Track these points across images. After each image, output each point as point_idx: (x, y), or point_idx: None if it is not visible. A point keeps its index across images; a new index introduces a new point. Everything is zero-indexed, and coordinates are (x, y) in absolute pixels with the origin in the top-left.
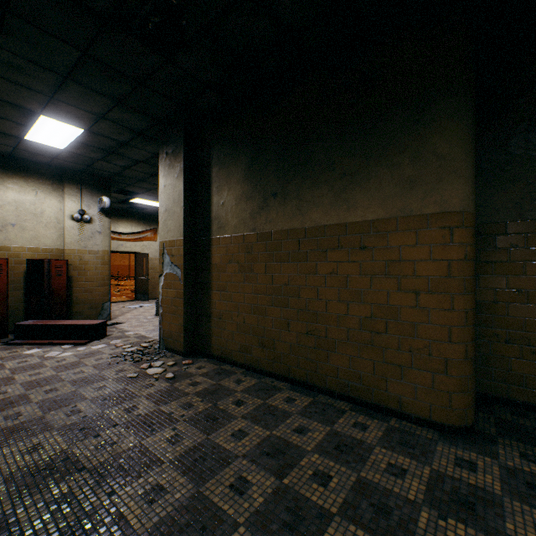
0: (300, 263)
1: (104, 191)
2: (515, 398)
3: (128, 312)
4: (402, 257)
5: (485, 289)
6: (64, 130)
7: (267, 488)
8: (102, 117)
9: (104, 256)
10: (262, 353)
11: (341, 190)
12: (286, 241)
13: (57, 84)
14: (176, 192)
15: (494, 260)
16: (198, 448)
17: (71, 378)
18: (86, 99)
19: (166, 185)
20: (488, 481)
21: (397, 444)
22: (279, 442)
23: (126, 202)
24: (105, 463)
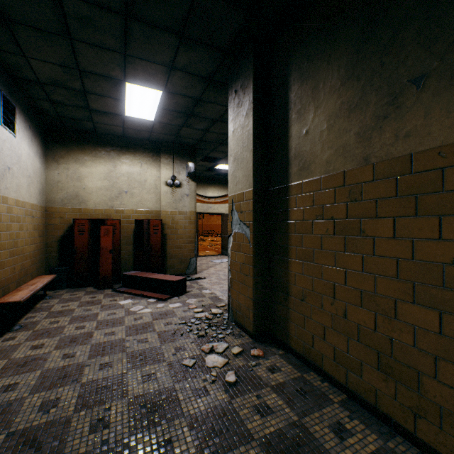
0: None
1: (190, 158)
2: None
3: (212, 267)
4: None
5: None
6: (147, 96)
7: None
8: (171, 68)
9: (190, 216)
10: (385, 383)
11: None
12: None
13: (122, 31)
14: (244, 133)
15: None
16: None
17: (131, 349)
18: (151, 44)
19: (234, 129)
20: None
21: None
22: None
23: (214, 170)
24: None
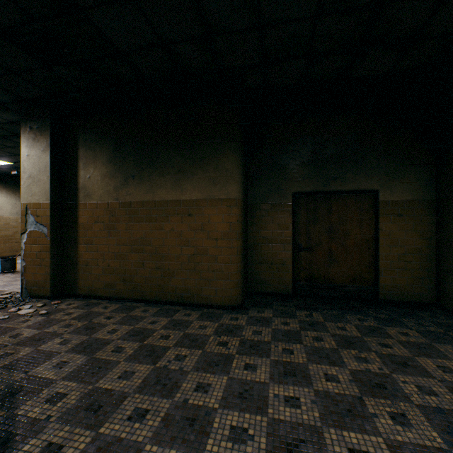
0: (152, 223)
1: None
2: (263, 290)
3: None
4: (210, 221)
5: (251, 237)
6: None
7: (135, 347)
8: None
9: None
10: (124, 286)
11: (178, 180)
12: (142, 209)
13: None
14: (42, 162)
15: (255, 222)
16: (85, 342)
17: None
18: None
19: (30, 155)
20: (241, 322)
21: (205, 318)
22: (140, 329)
23: None
24: (12, 363)
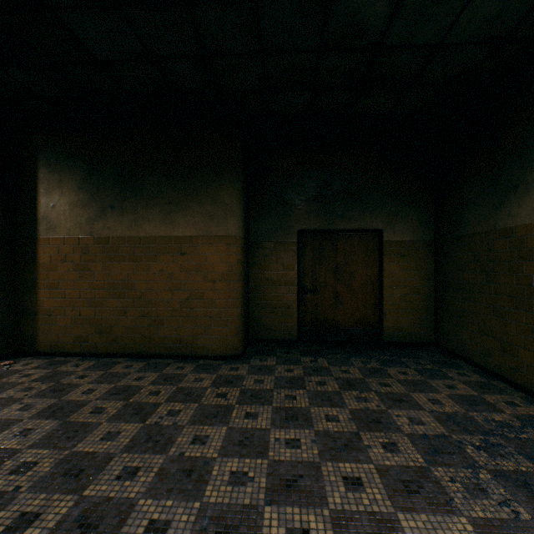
0: (136, 263)
1: None
2: (266, 338)
3: None
4: (207, 260)
5: (253, 279)
6: None
7: (119, 406)
8: None
9: None
10: (100, 338)
11: (168, 213)
12: (123, 246)
13: None
14: None
15: (257, 262)
16: (53, 406)
17: None
18: None
19: None
20: (242, 372)
21: (202, 370)
22: (123, 387)
23: None
24: None
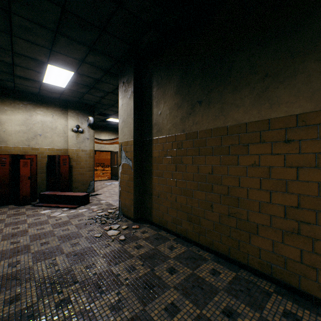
0: (222, 156)
1: (90, 113)
2: None
3: (105, 187)
4: None
5: None
6: (62, 74)
7: None
8: (83, 61)
9: (90, 153)
10: (190, 226)
11: (263, 90)
12: (209, 138)
13: (52, 38)
14: (129, 108)
15: None
16: None
17: (59, 234)
18: (71, 48)
19: (122, 104)
20: None
21: None
22: None
23: (106, 121)
24: None
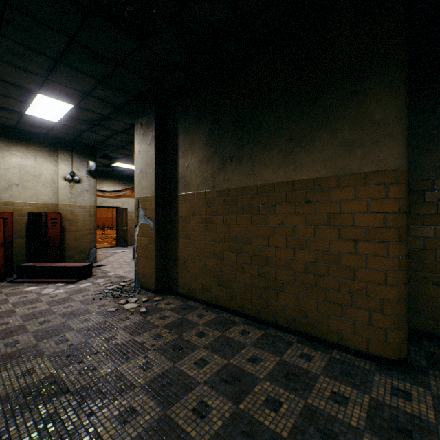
0: (253, 215)
1: (90, 156)
2: None
3: (110, 256)
4: (342, 210)
5: (415, 238)
6: (57, 106)
7: (225, 412)
8: (88, 95)
9: (90, 210)
10: (221, 291)
11: (288, 153)
12: (240, 197)
13: (50, 66)
14: (148, 156)
15: (423, 212)
16: (165, 374)
17: (62, 312)
18: (74, 79)
19: (140, 151)
20: (423, 410)
21: (339, 373)
22: (235, 370)
23: (109, 166)
24: (87, 387)
